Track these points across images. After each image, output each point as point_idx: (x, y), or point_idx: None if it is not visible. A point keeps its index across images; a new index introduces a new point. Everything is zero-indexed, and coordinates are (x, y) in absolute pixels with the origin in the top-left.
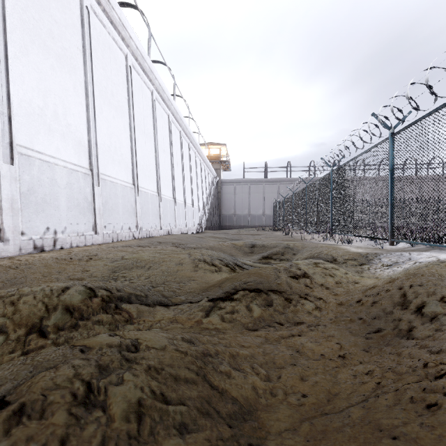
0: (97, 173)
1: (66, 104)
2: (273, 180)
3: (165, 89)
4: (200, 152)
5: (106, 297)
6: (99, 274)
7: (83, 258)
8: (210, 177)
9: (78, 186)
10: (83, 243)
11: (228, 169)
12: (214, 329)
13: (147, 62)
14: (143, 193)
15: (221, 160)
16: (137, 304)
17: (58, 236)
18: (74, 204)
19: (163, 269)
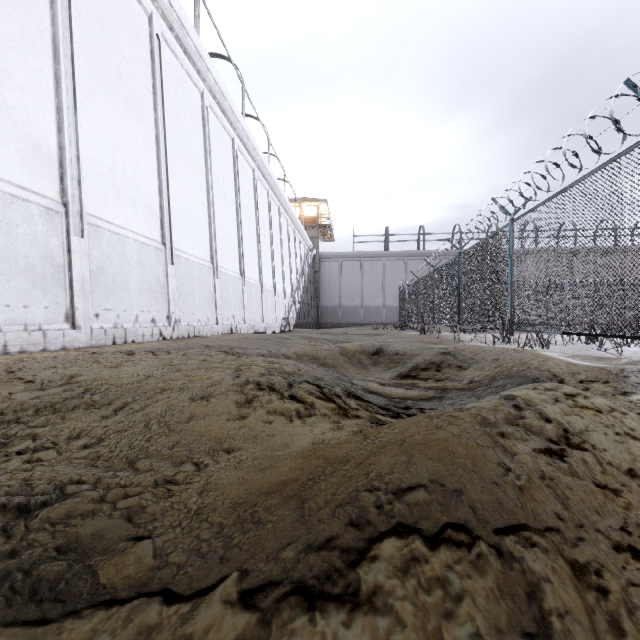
0: (80, 211)
1: (1, 64)
2: (398, 253)
3: (226, 92)
4: (286, 208)
5: None
6: None
7: None
8: (303, 248)
9: (29, 231)
10: (38, 346)
11: (330, 238)
12: None
13: (191, 37)
14: (182, 260)
15: (320, 224)
16: None
17: None
18: (18, 266)
19: (153, 413)
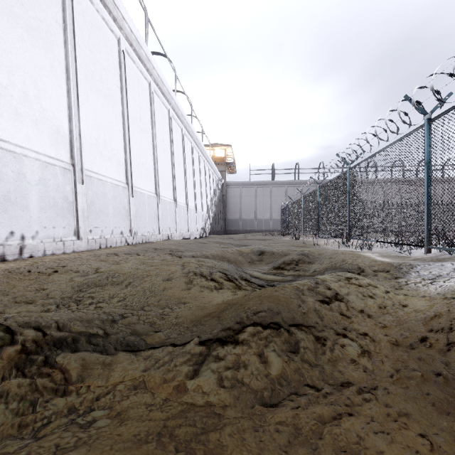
0: (81, 168)
1: (40, 86)
2: (281, 182)
3: (164, 81)
4: (204, 153)
5: (33, 345)
6: (58, 294)
7: (46, 270)
8: (215, 179)
9: (55, 183)
10: (61, 250)
11: (233, 171)
12: (204, 406)
13: (143, 49)
14: (138, 193)
15: (227, 162)
16: (86, 352)
17: (27, 242)
18: (50, 204)
19: (145, 286)
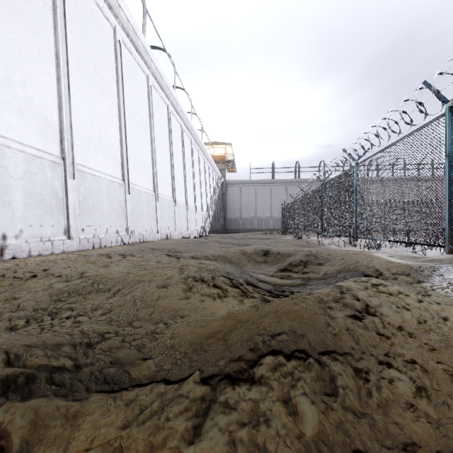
0: (72, 162)
1: (26, 71)
2: (281, 181)
3: (163, 75)
4: (203, 150)
5: None
6: (31, 304)
7: (24, 275)
8: (215, 177)
9: (42, 177)
10: (48, 251)
11: (233, 170)
12: None
13: (141, 40)
14: (135, 191)
15: (227, 160)
16: (42, 399)
17: (9, 242)
18: (36, 200)
19: (136, 295)
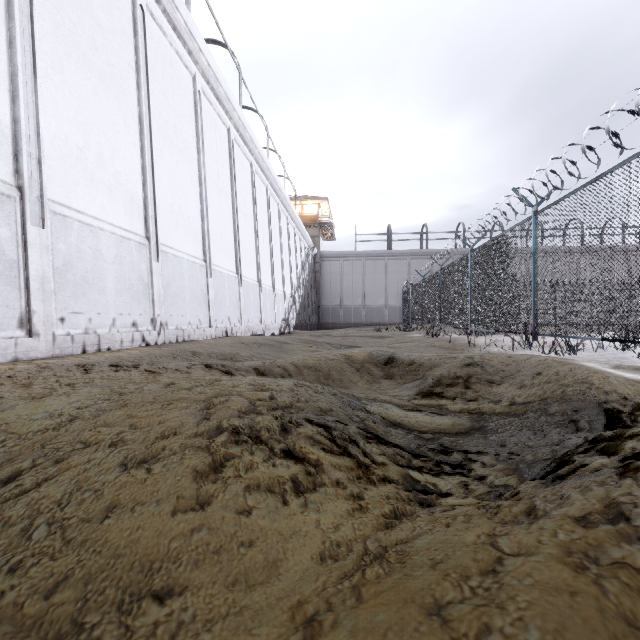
0: (40, 197)
1: None
2: (400, 252)
3: (220, 77)
4: (286, 205)
5: None
6: None
7: None
8: (304, 247)
9: None
10: None
11: (331, 237)
12: None
13: (181, 12)
14: (170, 257)
15: (321, 222)
16: None
17: None
18: None
19: (49, 498)
